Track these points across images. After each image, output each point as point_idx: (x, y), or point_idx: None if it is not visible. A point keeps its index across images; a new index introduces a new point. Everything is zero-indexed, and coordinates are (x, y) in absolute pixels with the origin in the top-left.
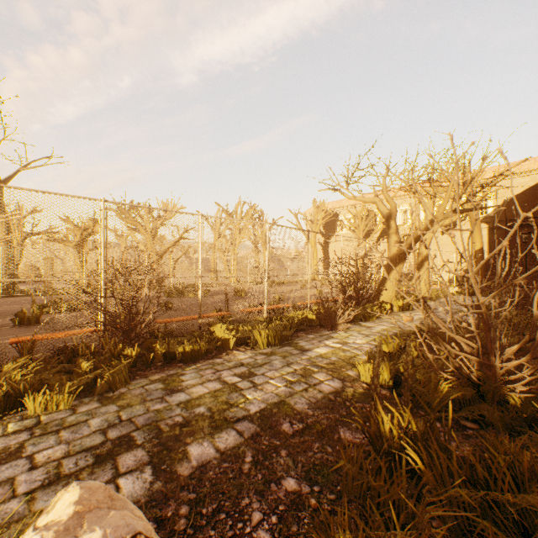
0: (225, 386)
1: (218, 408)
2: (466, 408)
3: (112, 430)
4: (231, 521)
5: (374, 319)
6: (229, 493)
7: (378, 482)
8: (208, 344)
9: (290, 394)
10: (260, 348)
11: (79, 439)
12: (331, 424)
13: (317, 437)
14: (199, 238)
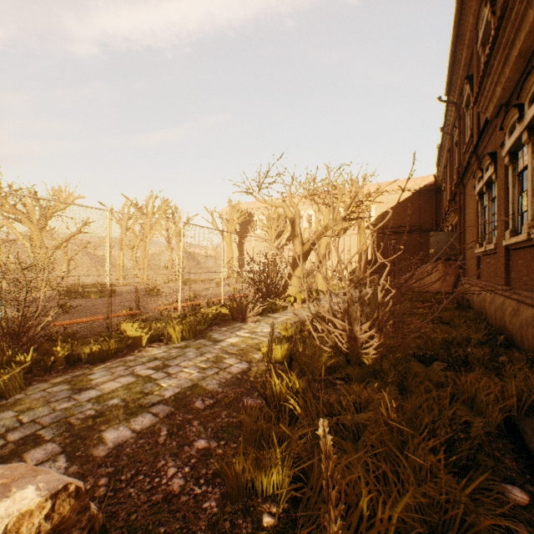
0: (139, 378)
1: (132, 398)
2: (338, 370)
3: (12, 433)
4: (149, 479)
5: (280, 310)
6: (147, 460)
7: (268, 424)
8: (119, 343)
9: (203, 378)
10: (174, 343)
11: None
12: (238, 396)
13: (225, 407)
14: (107, 234)
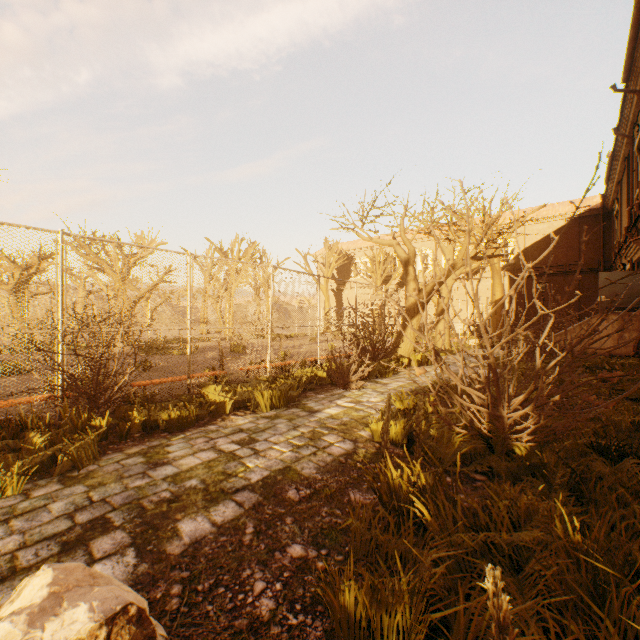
0: (222, 455)
1: (213, 480)
2: (477, 461)
3: (81, 514)
4: (231, 594)
5: (391, 375)
6: (229, 566)
7: (386, 535)
8: (200, 409)
9: (297, 459)
10: (262, 411)
11: (37, 527)
12: (341, 487)
13: (326, 501)
14: (188, 282)
